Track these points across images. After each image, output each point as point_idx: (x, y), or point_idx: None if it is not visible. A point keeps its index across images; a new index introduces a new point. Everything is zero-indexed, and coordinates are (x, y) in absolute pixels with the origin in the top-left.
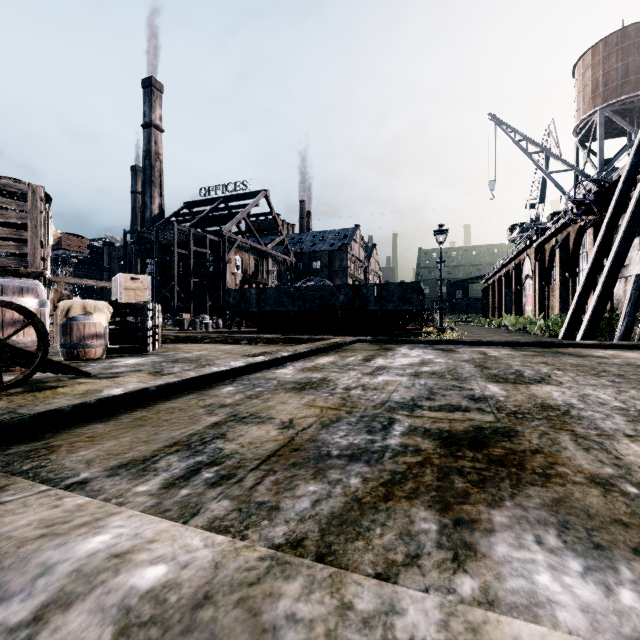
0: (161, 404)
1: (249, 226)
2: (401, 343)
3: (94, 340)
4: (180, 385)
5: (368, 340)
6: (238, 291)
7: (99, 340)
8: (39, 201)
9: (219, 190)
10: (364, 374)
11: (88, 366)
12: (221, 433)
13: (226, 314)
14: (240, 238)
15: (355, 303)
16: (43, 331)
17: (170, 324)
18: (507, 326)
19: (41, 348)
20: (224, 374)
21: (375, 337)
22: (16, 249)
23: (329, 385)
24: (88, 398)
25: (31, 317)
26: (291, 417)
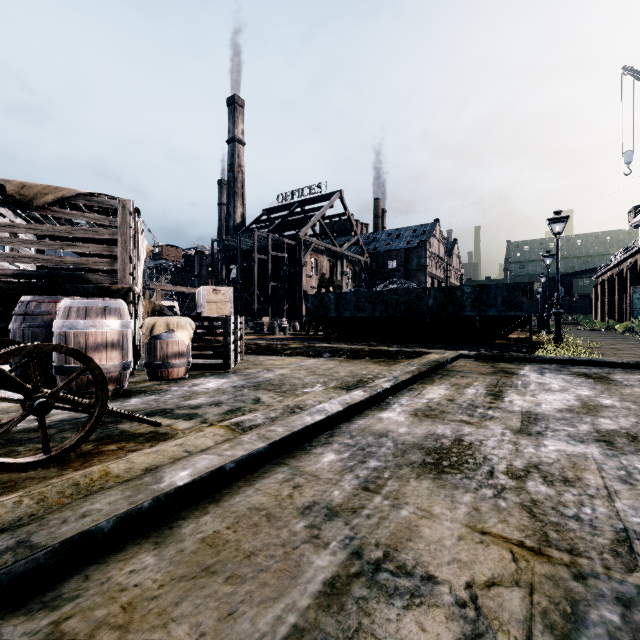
0: (241, 494)
1: (324, 228)
2: (517, 361)
3: (177, 359)
4: (266, 452)
5: (472, 356)
6: (316, 296)
7: (181, 359)
8: (128, 216)
9: (295, 195)
10: (515, 432)
11: (169, 391)
12: (349, 639)
13: (302, 316)
14: (315, 241)
15: (447, 308)
16: (100, 379)
17: (251, 326)
18: (637, 331)
19: (98, 401)
20: (319, 426)
21: (481, 352)
22: (108, 265)
23: (477, 460)
24: (140, 497)
25: (85, 362)
26: (466, 579)
